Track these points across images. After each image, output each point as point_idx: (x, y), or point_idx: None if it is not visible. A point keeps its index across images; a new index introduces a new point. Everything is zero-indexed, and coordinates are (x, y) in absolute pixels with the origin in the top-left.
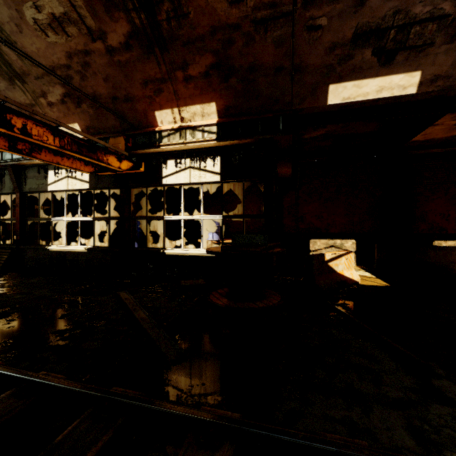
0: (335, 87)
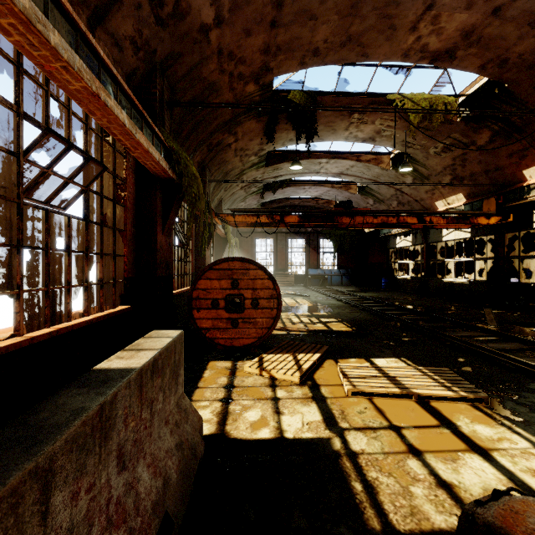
0: None
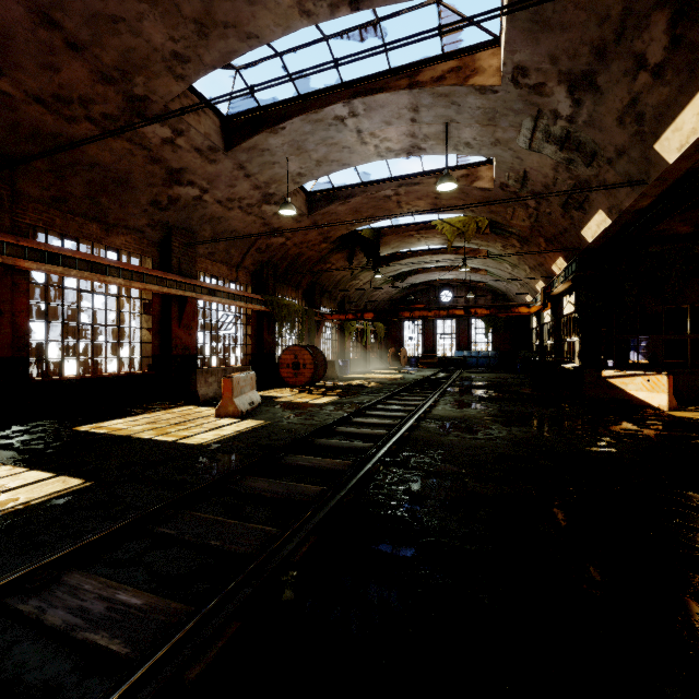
0: (583, 232)
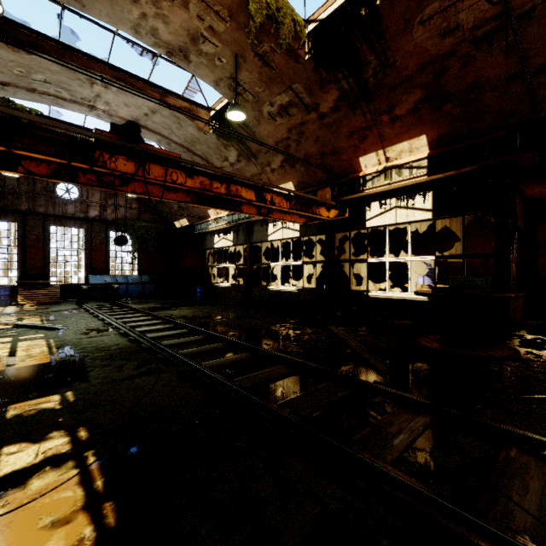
0: None
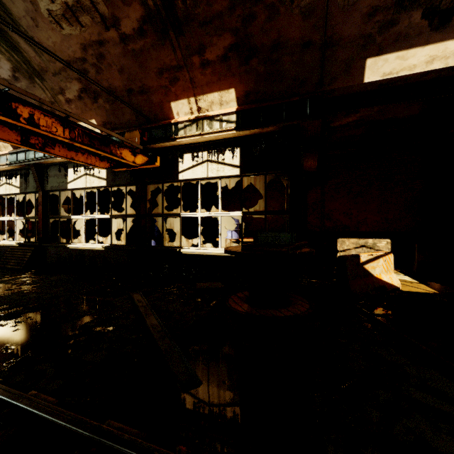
0: (374, 61)
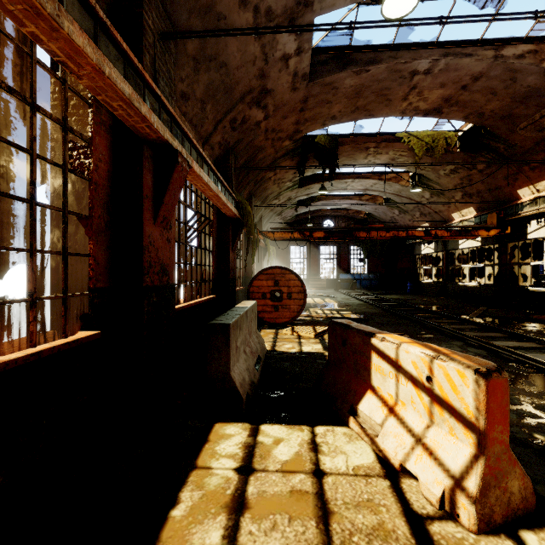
0: None
